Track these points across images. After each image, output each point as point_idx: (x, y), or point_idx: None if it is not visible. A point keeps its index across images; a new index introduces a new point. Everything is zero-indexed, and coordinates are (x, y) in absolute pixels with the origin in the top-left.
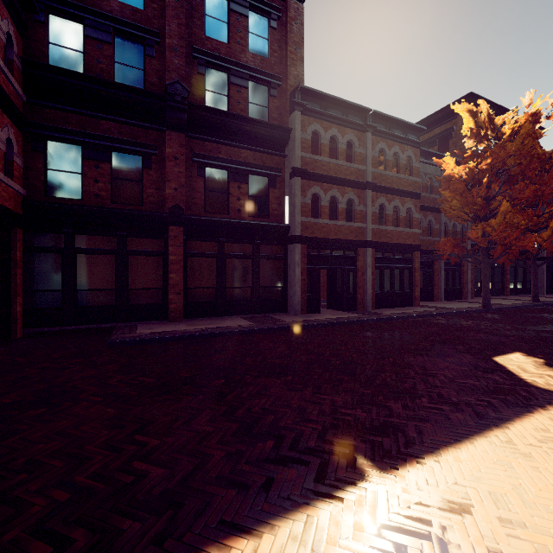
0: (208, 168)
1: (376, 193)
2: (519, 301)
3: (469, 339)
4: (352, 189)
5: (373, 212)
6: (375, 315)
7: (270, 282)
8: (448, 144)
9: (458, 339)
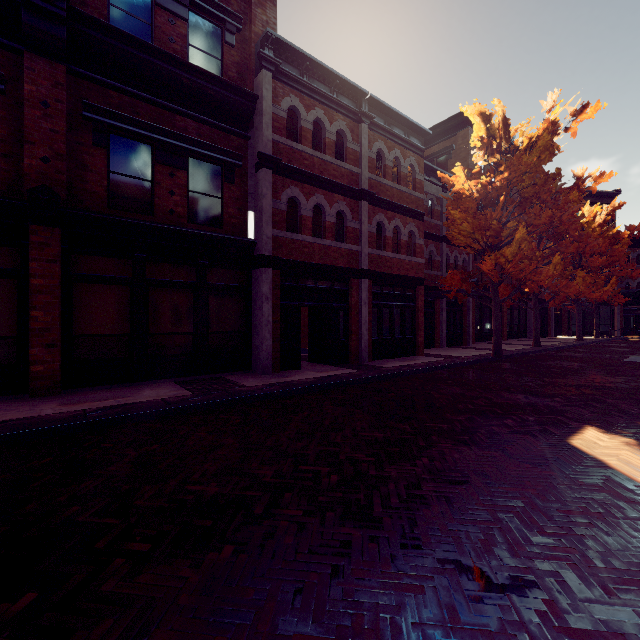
0: (115, 136)
1: (373, 206)
2: (522, 347)
3: (510, 404)
4: (344, 198)
5: (370, 232)
6: (375, 371)
7: (224, 326)
8: (446, 165)
9: (496, 405)
